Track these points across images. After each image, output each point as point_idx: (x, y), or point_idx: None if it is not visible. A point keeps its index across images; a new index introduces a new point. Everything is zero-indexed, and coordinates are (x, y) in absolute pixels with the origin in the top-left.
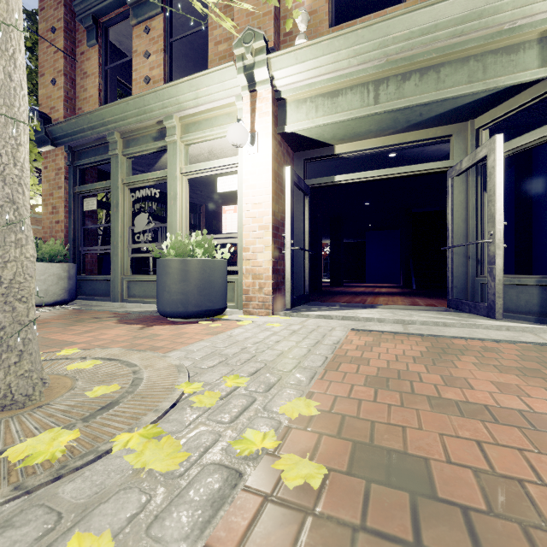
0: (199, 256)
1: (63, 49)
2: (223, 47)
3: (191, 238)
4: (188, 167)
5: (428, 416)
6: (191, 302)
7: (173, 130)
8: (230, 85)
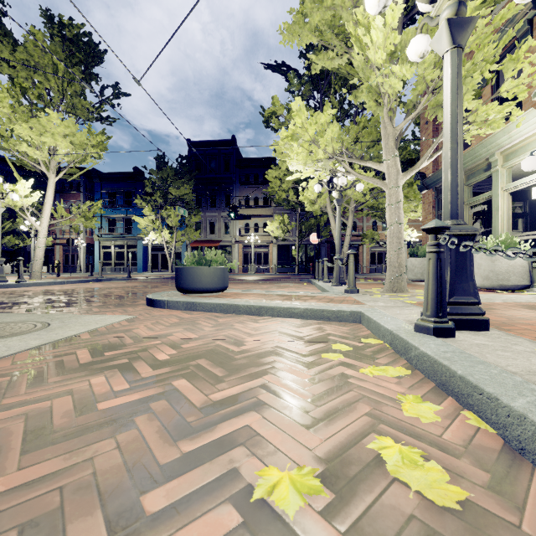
0: (504, 250)
1: (431, 132)
2: (534, 89)
3: (501, 238)
4: (507, 185)
5: (518, 309)
6: (491, 278)
7: (495, 163)
8: (534, 121)
